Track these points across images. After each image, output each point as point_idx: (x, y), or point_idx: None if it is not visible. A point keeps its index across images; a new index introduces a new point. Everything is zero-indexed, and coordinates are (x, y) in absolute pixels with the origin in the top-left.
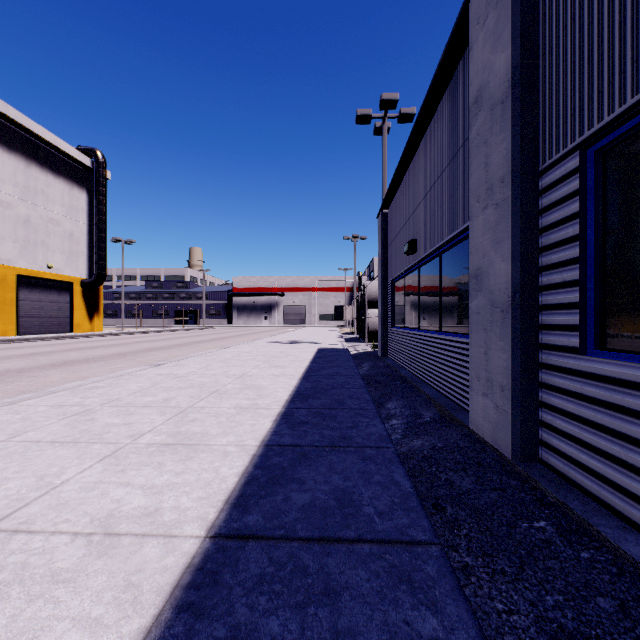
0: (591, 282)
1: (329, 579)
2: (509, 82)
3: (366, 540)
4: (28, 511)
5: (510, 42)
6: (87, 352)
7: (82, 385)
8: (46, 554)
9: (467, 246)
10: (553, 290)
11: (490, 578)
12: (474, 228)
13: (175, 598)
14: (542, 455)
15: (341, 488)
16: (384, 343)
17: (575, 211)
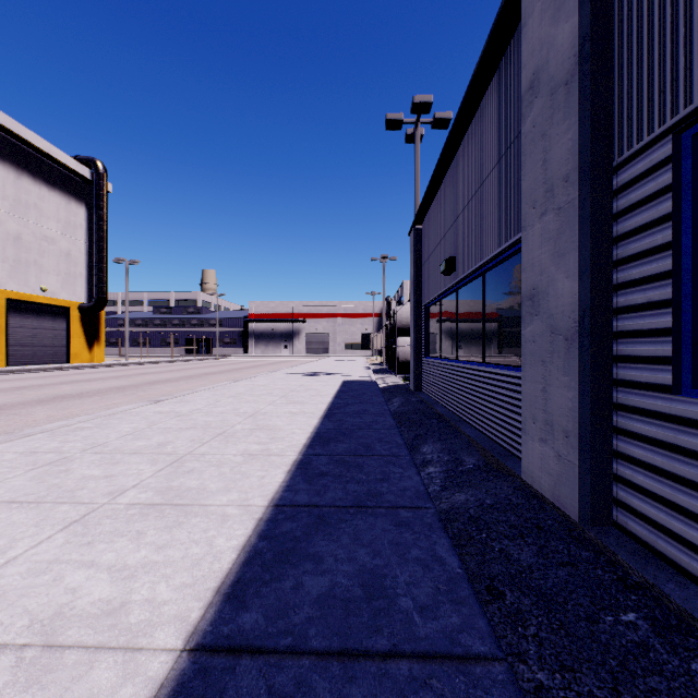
0: (687, 302)
1: None
2: (576, 57)
3: (404, 654)
4: None
5: (577, 7)
6: (82, 385)
7: (65, 426)
8: None
9: (516, 263)
10: (634, 313)
11: None
12: (528, 239)
13: None
14: (618, 518)
15: (369, 568)
16: (417, 375)
17: (665, 212)
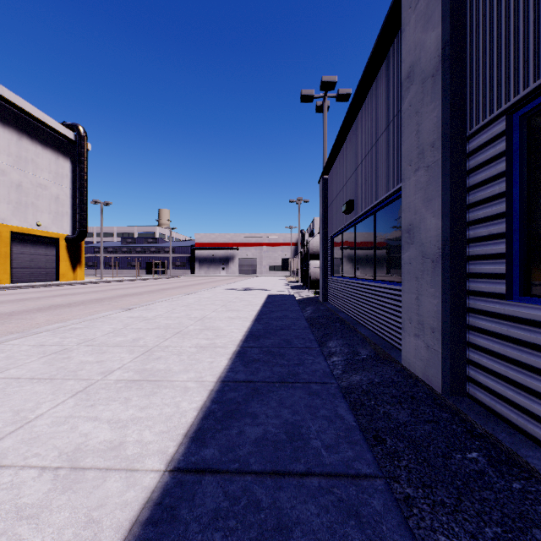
0: (516, 235)
1: (281, 514)
2: (439, 57)
3: (315, 473)
4: (1, 445)
5: (440, 21)
6: (70, 298)
7: (62, 327)
8: (13, 489)
9: (398, 205)
10: (480, 242)
11: (431, 509)
12: (406, 188)
13: (133, 535)
14: (469, 390)
15: (290, 422)
16: (324, 290)
17: (501, 171)
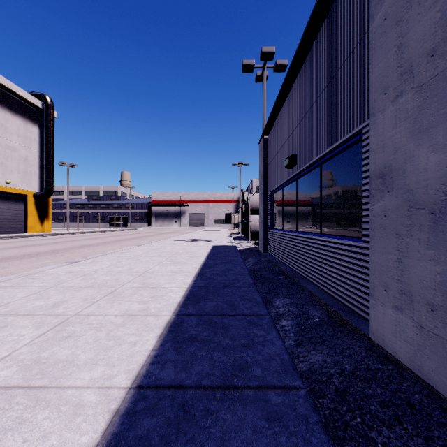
0: None
1: None
2: None
3: None
4: None
5: None
6: (28, 249)
7: None
8: None
9: (354, 152)
10: None
11: None
12: (378, 123)
13: None
14: None
15: None
16: (265, 242)
17: None
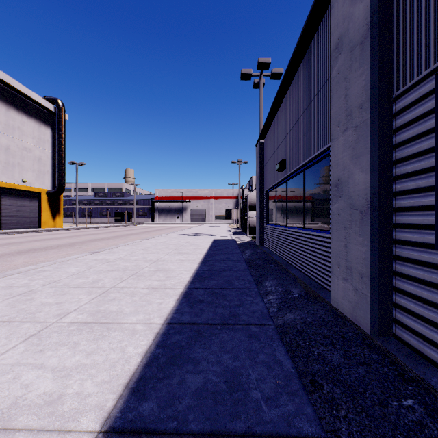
0: None
1: None
2: (368, 25)
3: (255, 434)
4: None
5: None
6: (48, 242)
7: (33, 269)
8: None
9: (326, 163)
10: (407, 195)
11: None
12: (335, 147)
13: None
14: (396, 331)
15: (231, 369)
16: (261, 236)
17: (430, 127)
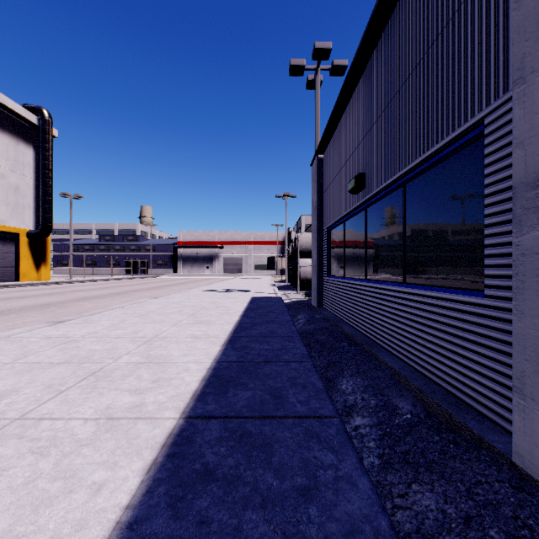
0: None
1: None
2: None
3: None
4: None
5: None
6: (11, 302)
7: None
8: None
9: (463, 159)
10: None
11: None
12: (534, 92)
13: None
14: None
15: None
16: (319, 293)
17: None
